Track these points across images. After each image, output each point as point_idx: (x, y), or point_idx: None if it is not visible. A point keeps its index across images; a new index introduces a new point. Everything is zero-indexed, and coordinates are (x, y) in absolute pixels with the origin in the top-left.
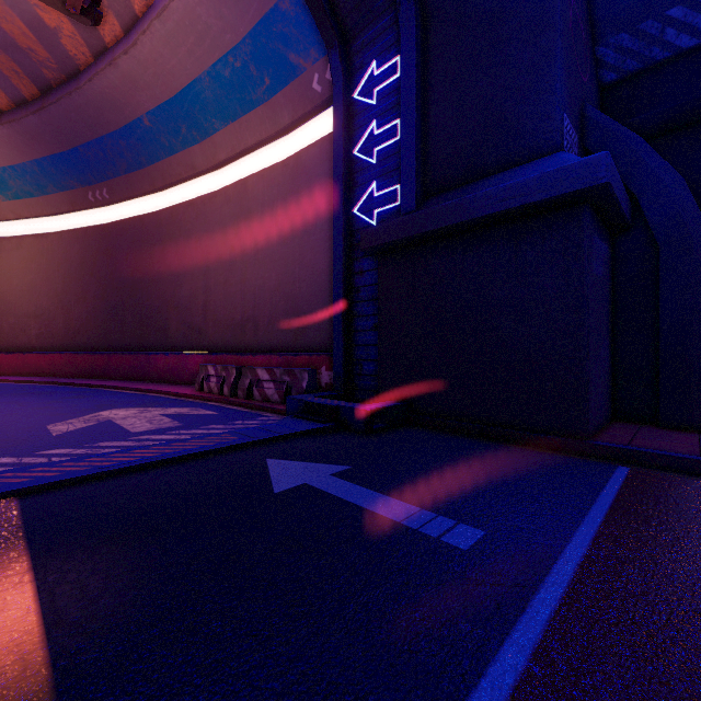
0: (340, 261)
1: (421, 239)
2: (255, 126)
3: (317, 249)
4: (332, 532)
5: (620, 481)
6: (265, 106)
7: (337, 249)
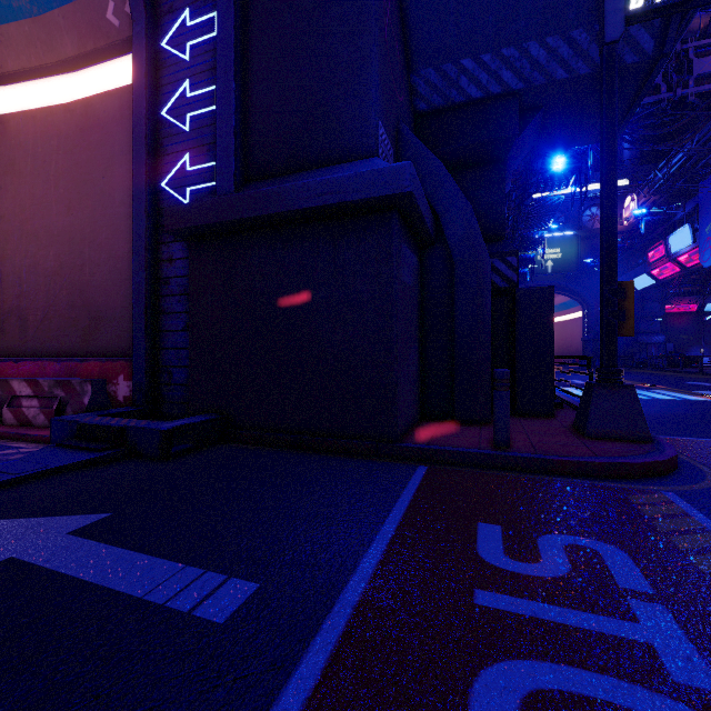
0: (142, 243)
1: (238, 226)
2: (19, 45)
3: (115, 226)
4: (3, 651)
5: (417, 483)
6: (34, 22)
7: (139, 227)
